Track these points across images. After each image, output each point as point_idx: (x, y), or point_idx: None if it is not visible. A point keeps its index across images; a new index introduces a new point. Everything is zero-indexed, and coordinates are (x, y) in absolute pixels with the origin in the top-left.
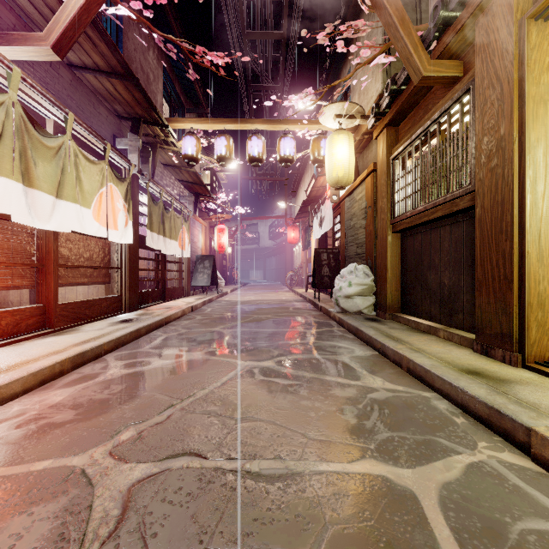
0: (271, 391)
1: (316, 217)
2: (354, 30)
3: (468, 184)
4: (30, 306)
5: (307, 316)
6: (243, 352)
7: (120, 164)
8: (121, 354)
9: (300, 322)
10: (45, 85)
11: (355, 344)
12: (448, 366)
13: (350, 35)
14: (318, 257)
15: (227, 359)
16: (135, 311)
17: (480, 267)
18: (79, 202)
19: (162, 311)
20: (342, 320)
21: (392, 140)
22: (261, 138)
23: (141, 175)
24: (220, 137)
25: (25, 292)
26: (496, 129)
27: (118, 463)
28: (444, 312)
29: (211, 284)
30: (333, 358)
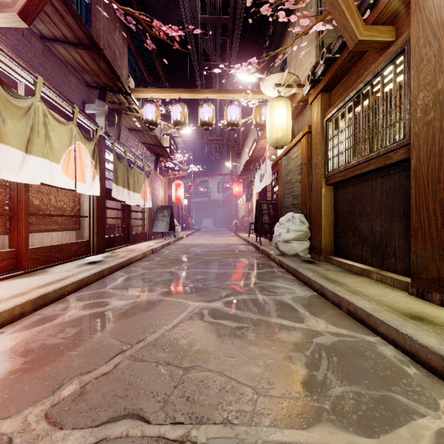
0: (219, 335)
1: (257, 174)
2: (295, 1)
3: (402, 138)
4: (1, 251)
5: (250, 258)
6: (194, 292)
7: (88, 126)
8: (83, 295)
9: (245, 263)
10: (17, 52)
11: (295, 284)
12: (389, 310)
13: (291, 6)
14: (259, 207)
15: (179, 300)
16: (102, 254)
17: (416, 215)
18: (48, 157)
19: (125, 254)
20: (282, 262)
21: (326, 104)
22: (211, 105)
23: (108, 136)
24: (175, 105)
25: (7, 237)
26: (433, 84)
27: (52, 430)
28: (376, 256)
29: (169, 230)
30: (276, 299)
